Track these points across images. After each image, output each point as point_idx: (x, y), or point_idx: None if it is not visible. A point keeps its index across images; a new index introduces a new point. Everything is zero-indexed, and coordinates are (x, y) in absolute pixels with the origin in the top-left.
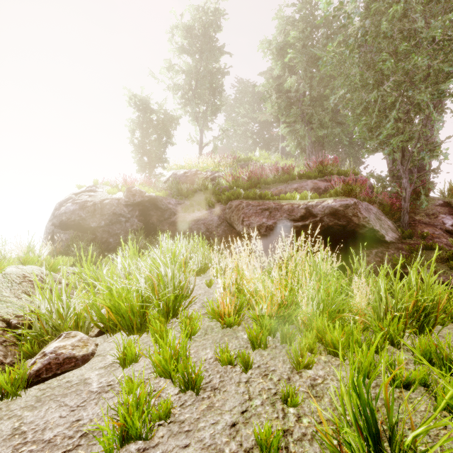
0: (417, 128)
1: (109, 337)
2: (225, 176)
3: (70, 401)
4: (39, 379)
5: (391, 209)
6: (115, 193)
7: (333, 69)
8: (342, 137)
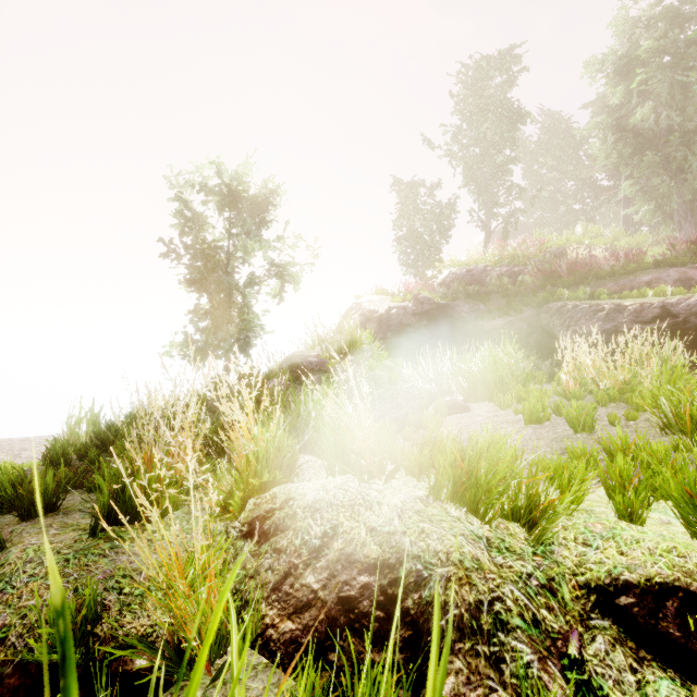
0: None
1: (472, 404)
2: (532, 272)
3: (479, 417)
4: (448, 412)
5: None
6: (400, 302)
7: None
8: None
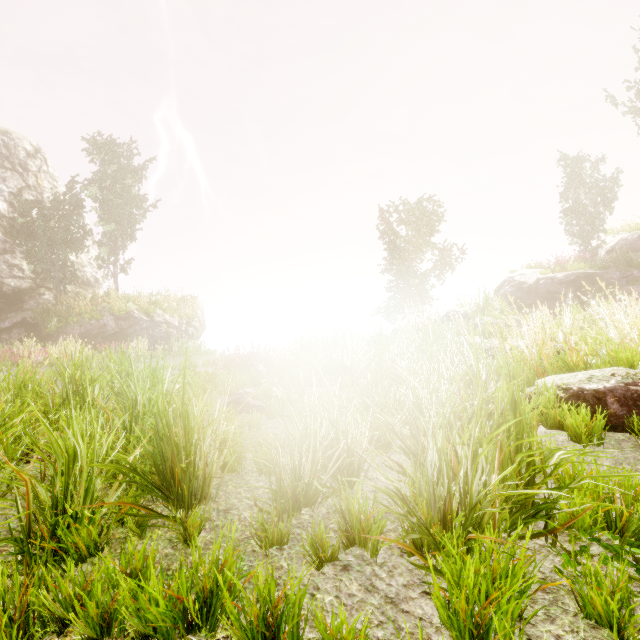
0: None
1: None
2: None
3: None
4: None
5: None
6: (548, 274)
7: None
8: None
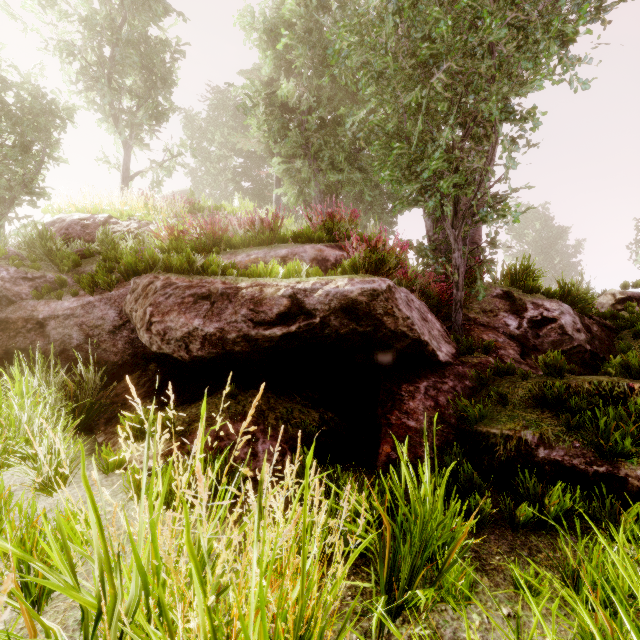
0: (480, 164)
1: None
2: (158, 229)
3: None
4: None
5: (440, 302)
6: None
7: (349, 28)
8: (364, 190)
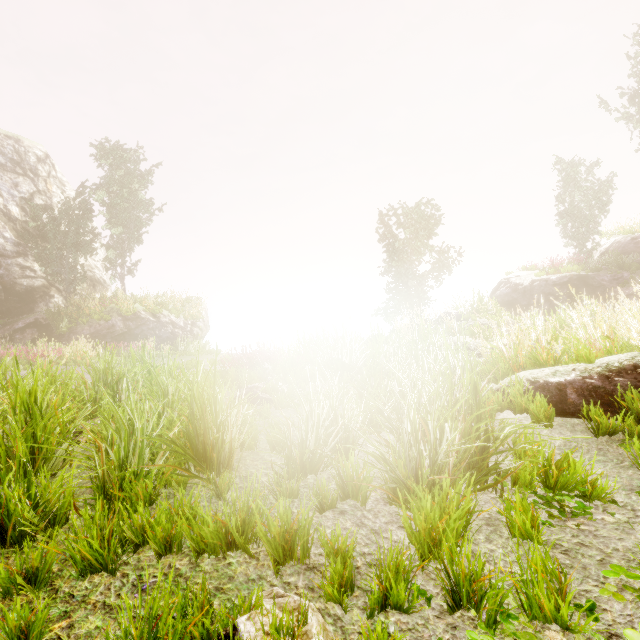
0: None
1: None
2: None
3: None
4: None
5: None
6: (543, 276)
7: None
8: None
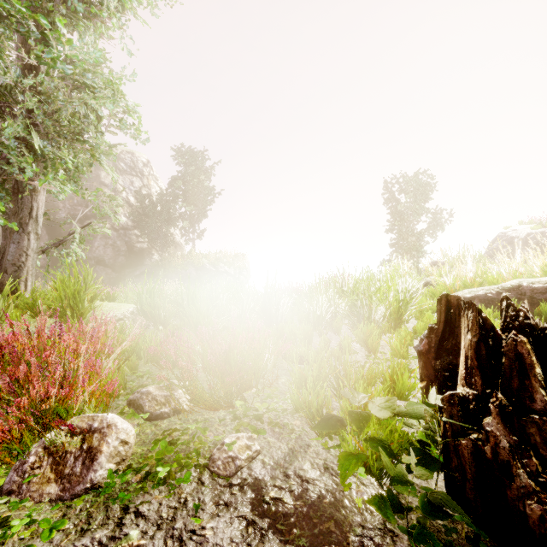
0: None
1: None
2: None
3: None
4: None
5: None
6: (538, 229)
7: None
8: None
